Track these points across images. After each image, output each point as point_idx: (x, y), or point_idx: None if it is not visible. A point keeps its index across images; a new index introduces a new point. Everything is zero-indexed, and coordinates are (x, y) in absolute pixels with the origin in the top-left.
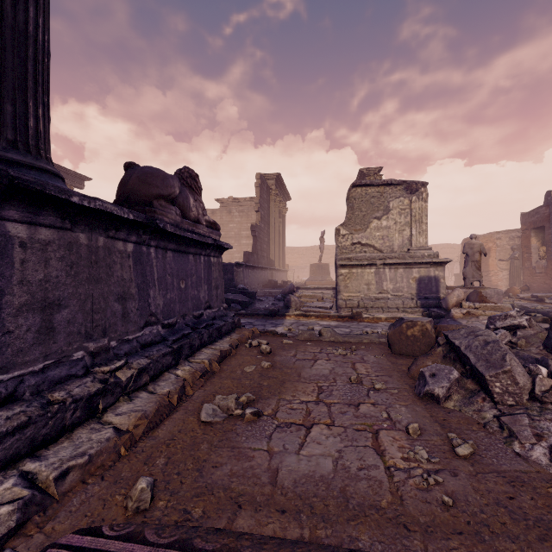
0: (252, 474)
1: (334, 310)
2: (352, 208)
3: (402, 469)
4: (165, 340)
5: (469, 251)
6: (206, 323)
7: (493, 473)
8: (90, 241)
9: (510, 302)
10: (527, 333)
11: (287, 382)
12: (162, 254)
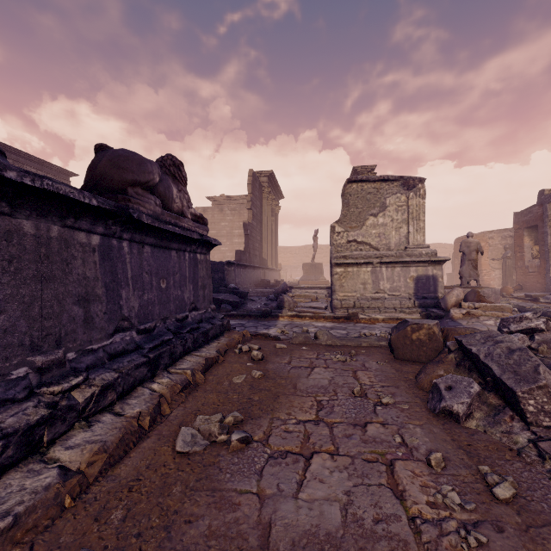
0: (236, 533)
1: (328, 310)
2: (347, 204)
3: (430, 521)
4: (140, 348)
5: (466, 249)
6: (191, 326)
7: (548, 526)
8: (38, 231)
9: (506, 301)
10: (546, 337)
11: (281, 396)
12: (138, 248)
